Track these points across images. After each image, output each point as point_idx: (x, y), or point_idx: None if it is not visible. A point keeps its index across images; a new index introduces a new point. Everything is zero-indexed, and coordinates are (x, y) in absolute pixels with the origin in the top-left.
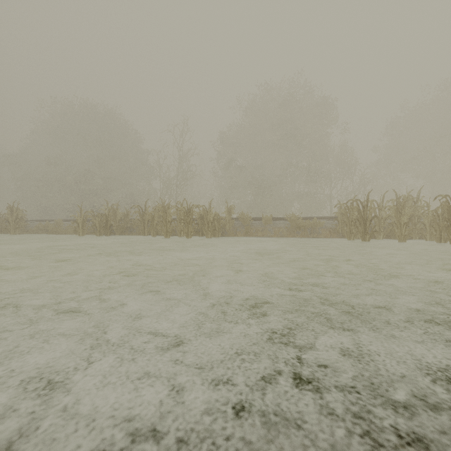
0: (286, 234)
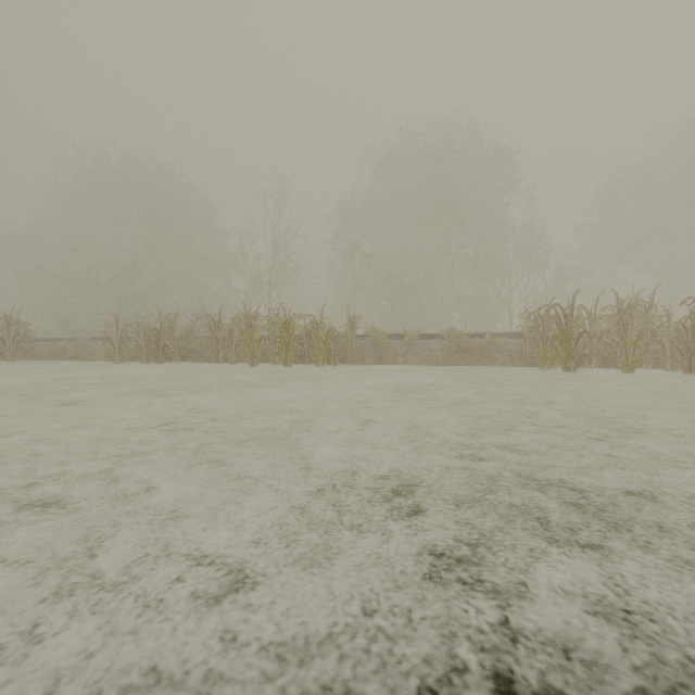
0: (442, 360)
